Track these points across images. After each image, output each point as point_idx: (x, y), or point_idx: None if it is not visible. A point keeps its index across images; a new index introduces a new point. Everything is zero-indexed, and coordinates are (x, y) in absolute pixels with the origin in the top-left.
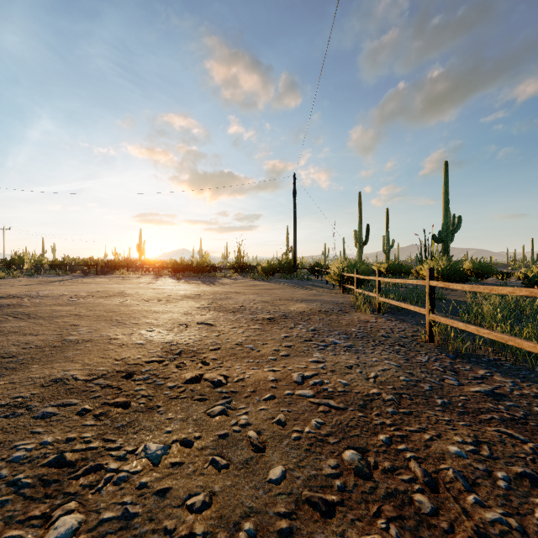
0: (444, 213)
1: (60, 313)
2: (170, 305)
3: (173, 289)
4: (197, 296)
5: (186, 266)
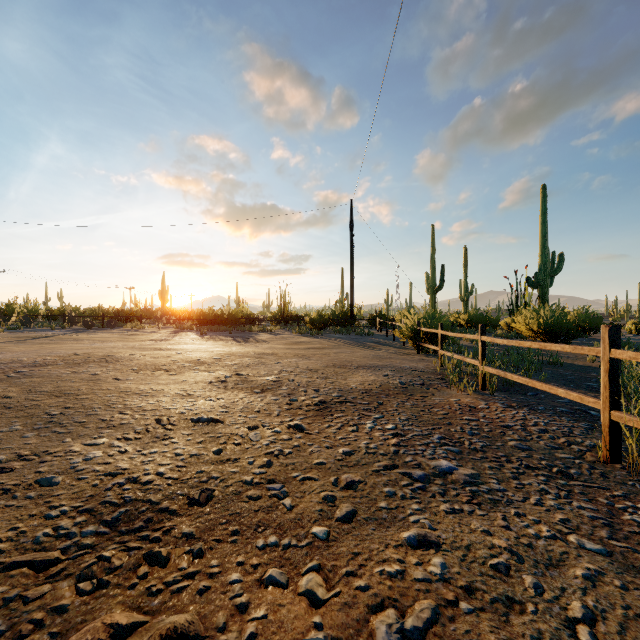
0: (541, 251)
1: None
2: (166, 379)
3: (187, 350)
4: (216, 361)
5: (215, 317)
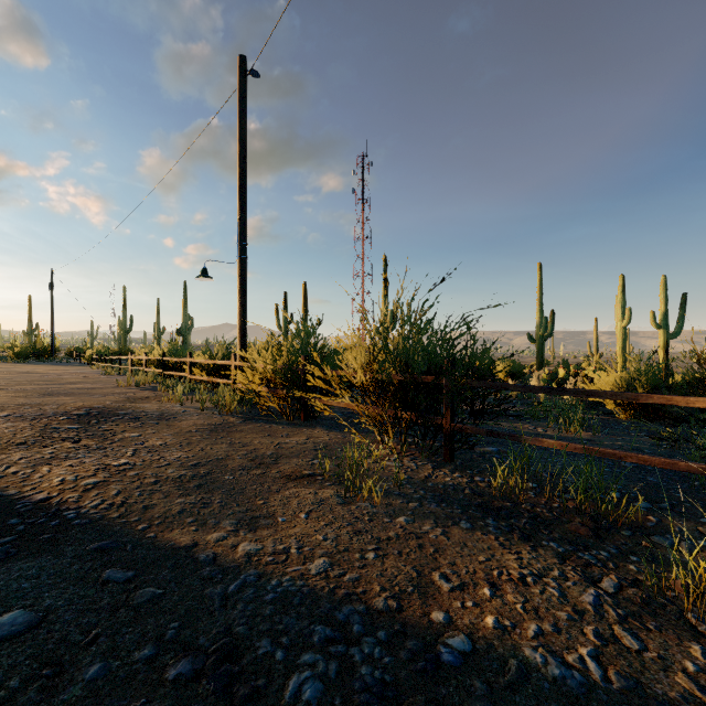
0: (184, 316)
1: None
2: None
3: None
4: None
5: None
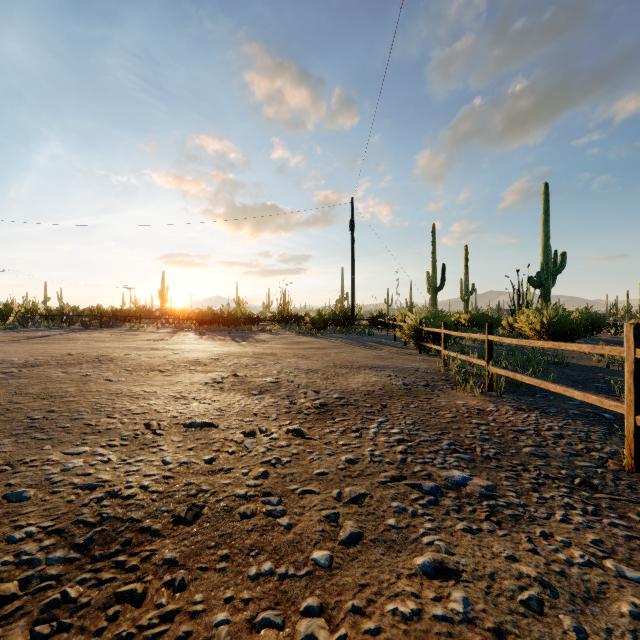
0: (543, 250)
1: None
2: (160, 380)
3: (185, 350)
4: (213, 361)
5: (214, 316)
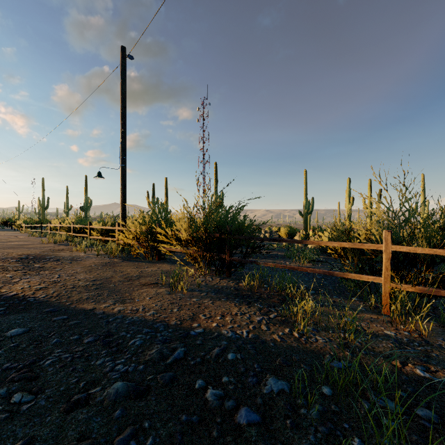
0: (85, 198)
1: None
2: None
3: None
4: None
5: None
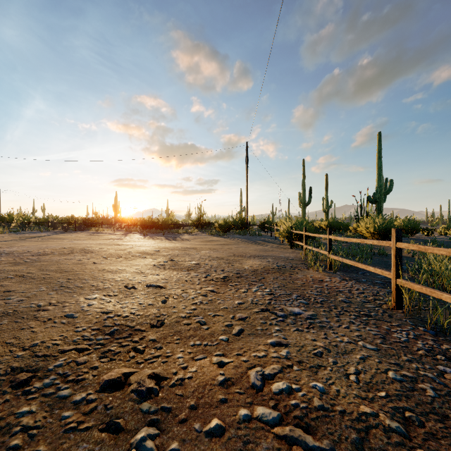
0: (377, 177)
1: (5, 274)
2: (126, 263)
3: (136, 245)
4: (156, 252)
5: (152, 223)
